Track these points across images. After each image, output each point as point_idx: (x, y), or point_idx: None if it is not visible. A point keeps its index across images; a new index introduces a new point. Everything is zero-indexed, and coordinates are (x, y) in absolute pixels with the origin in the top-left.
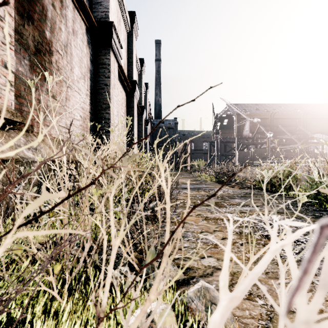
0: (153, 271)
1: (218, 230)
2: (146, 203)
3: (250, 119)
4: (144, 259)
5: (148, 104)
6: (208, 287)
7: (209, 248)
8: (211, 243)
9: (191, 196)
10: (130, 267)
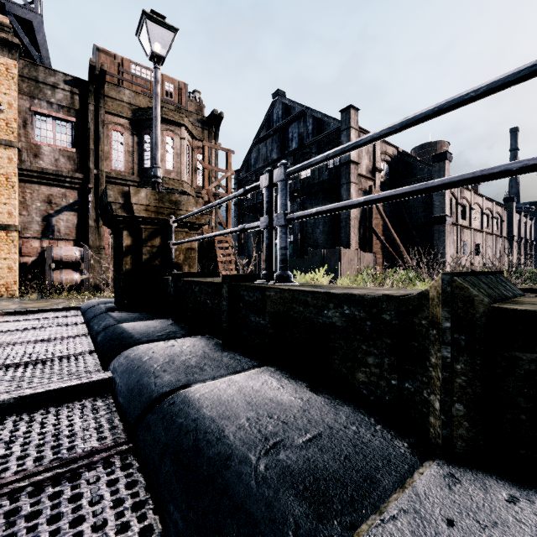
0: None
1: None
2: None
3: None
4: None
5: None
6: None
7: None
8: None
9: None
10: None
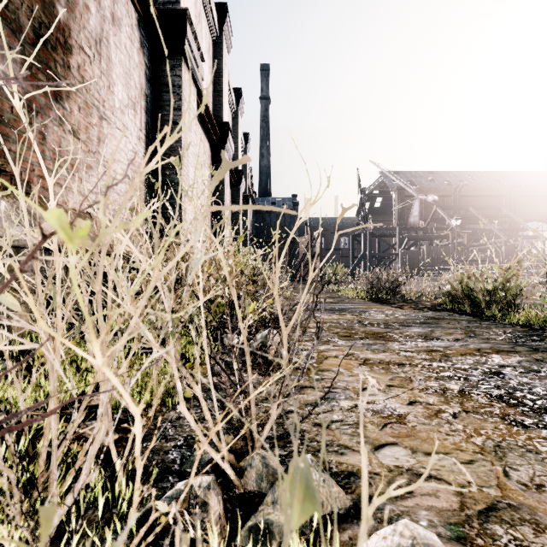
0: (272, 484)
1: (395, 386)
2: (248, 333)
3: (422, 196)
4: (250, 452)
5: (249, 172)
6: (431, 543)
7: (388, 425)
8: (389, 412)
9: (329, 321)
10: (217, 471)
